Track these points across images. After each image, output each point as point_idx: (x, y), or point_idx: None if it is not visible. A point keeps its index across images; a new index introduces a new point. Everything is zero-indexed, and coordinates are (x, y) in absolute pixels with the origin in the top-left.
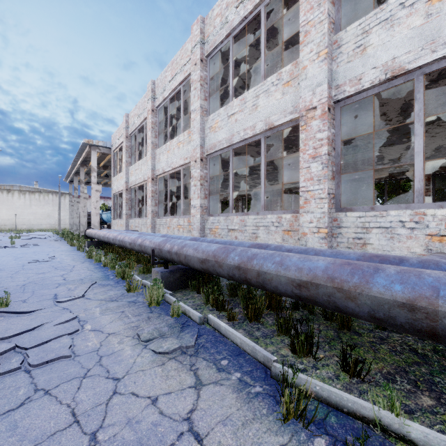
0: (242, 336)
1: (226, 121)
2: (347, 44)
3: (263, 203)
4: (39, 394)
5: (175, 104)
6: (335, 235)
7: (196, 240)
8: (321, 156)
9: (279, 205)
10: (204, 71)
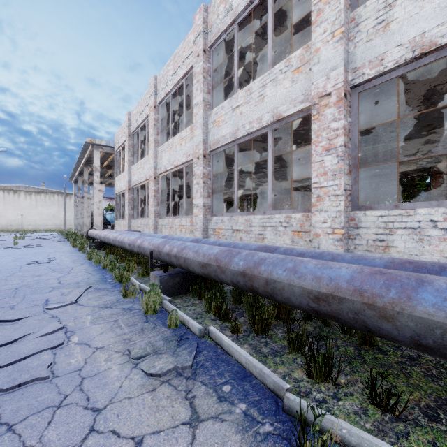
0: (247, 355)
1: (230, 114)
2: (366, 21)
3: (270, 201)
4: (0, 431)
5: (178, 100)
6: (352, 237)
7: (198, 242)
8: (336, 148)
9: (286, 205)
10: (207, 62)
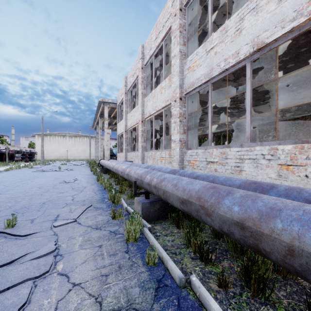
0: None
1: (204, 57)
2: None
3: (248, 133)
4: None
5: (159, 61)
6: None
7: (176, 172)
8: None
9: None
10: (183, 19)
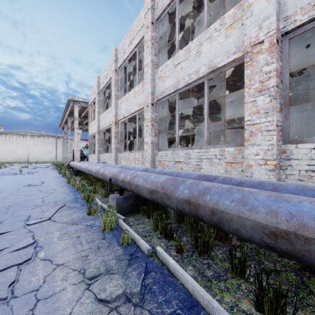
0: (194, 282)
1: (172, 70)
2: None
3: (205, 138)
4: None
5: (132, 65)
6: (284, 167)
7: (147, 171)
8: (269, 88)
9: (213, 143)
10: (154, 32)
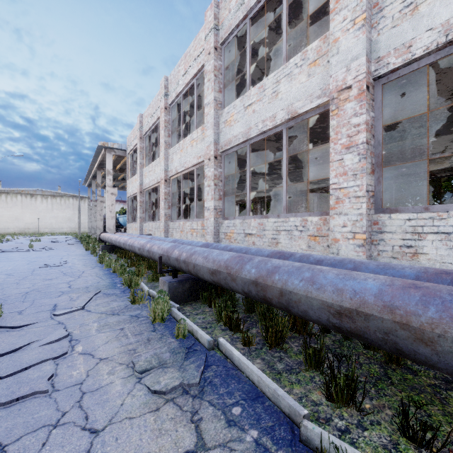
0: (260, 373)
1: (242, 113)
2: (391, 5)
3: (284, 204)
4: None
5: (189, 101)
6: (375, 242)
7: (209, 246)
8: (358, 145)
9: (301, 207)
10: (218, 60)
